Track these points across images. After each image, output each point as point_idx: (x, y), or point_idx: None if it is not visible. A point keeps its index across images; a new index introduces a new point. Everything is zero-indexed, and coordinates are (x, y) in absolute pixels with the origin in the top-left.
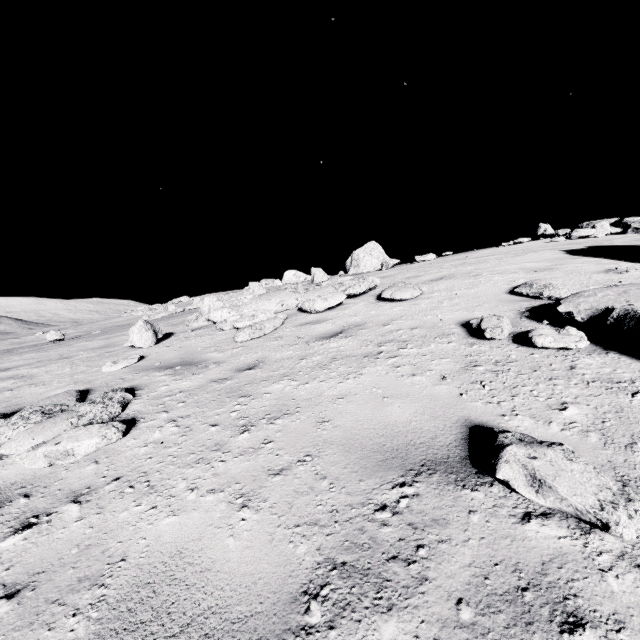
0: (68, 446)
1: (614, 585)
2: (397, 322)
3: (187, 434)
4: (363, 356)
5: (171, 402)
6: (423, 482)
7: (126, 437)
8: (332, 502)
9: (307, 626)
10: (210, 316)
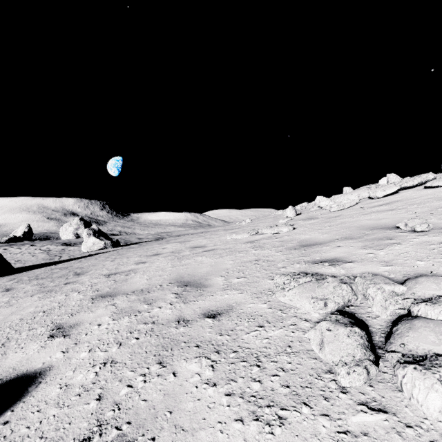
0: (281, 229)
1: (407, 237)
2: (421, 197)
3: (311, 229)
4: (386, 210)
5: (305, 225)
6: (376, 230)
7: (293, 230)
8: (347, 233)
9: (334, 241)
10: (319, 204)
